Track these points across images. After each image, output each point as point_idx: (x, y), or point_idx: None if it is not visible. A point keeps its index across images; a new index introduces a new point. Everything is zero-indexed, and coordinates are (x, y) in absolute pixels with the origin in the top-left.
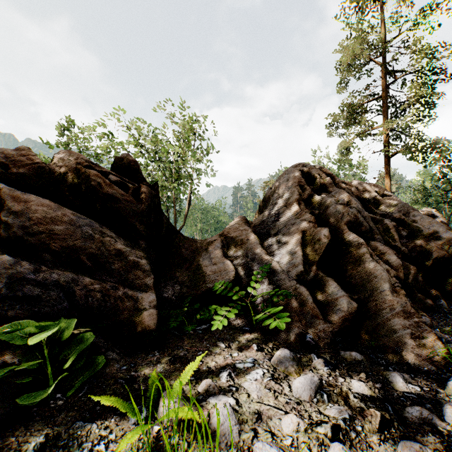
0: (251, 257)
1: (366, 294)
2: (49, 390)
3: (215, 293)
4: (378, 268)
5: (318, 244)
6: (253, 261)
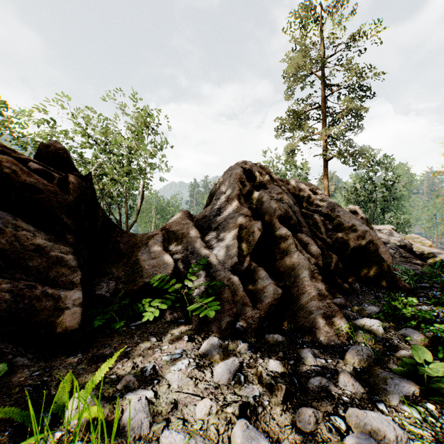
0: (192, 250)
1: (291, 281)
2: None
3: (153, 287)
4: (300, 257)
5: (252, 236)
6: (193, 254)
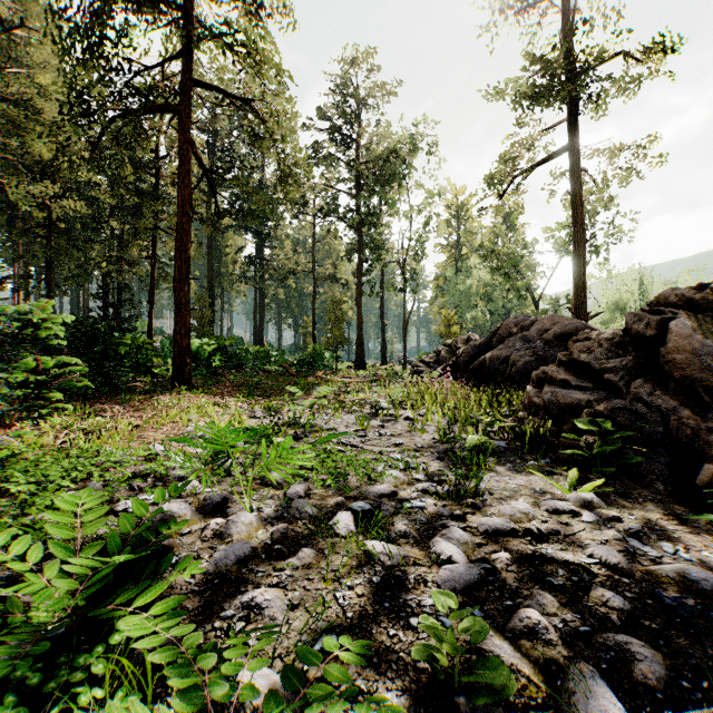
0: None
1: None
2: (568, 452)
3: None
4: None
5: None
6: None
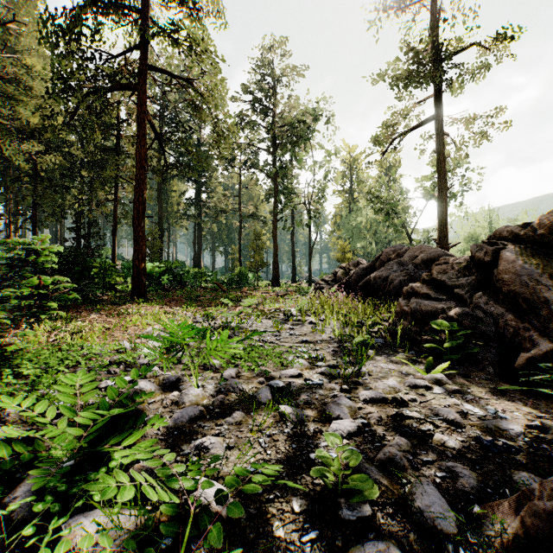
0: None
1: None
2: (426, 346)
3: None
4: None
5: None
6: None
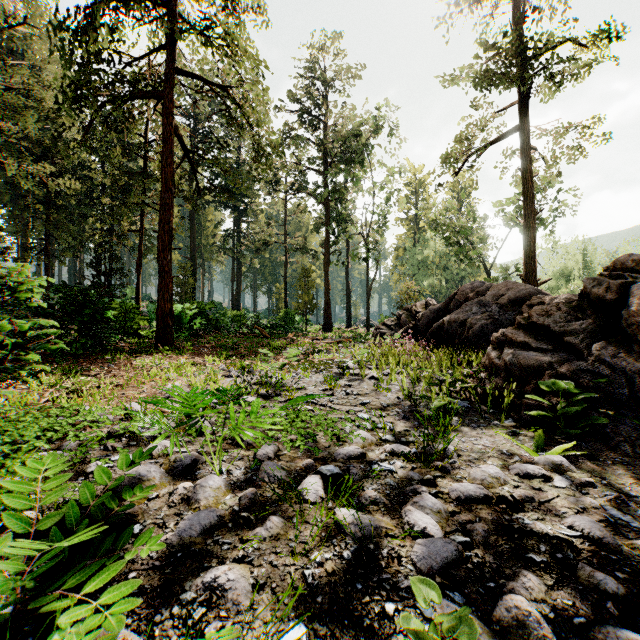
0: None
1: None
2: (532, 413)
3: None
4: None
5: None
6: None
